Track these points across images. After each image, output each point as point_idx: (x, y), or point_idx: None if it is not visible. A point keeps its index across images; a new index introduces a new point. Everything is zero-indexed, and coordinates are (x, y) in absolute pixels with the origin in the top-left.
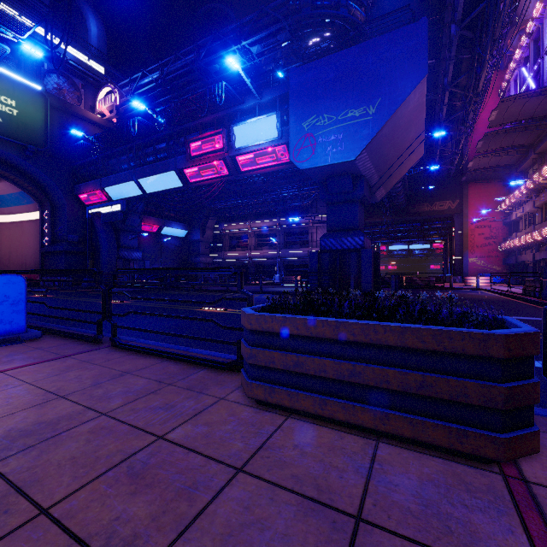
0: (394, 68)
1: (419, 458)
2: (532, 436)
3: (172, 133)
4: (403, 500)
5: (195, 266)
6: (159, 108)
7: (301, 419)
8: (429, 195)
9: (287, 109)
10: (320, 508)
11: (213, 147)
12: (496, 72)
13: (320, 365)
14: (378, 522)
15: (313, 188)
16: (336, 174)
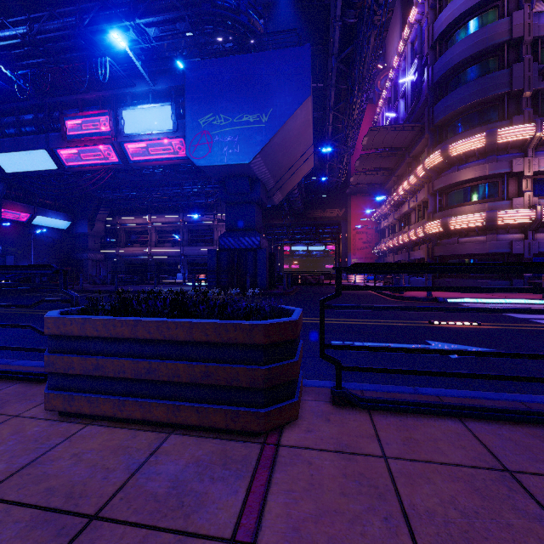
0: (284, 83)
1: (200, 443)
2: (291, 406)
3: (42, 104)
4: (156, 487)
5: (81, 263)
6: (21, 71)
7: (102, 424)
8: (322, 202)
9: (183, 102)
10: (56, 517)
11: (97, 129)
12: (371, 105)
13: (119, 366)
14: (113, 516)
15: (216, 186)
16: (234, 175)
